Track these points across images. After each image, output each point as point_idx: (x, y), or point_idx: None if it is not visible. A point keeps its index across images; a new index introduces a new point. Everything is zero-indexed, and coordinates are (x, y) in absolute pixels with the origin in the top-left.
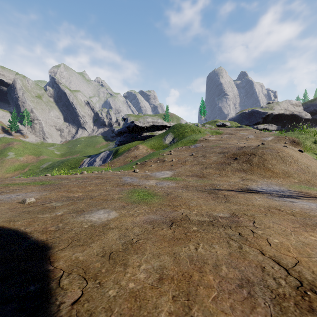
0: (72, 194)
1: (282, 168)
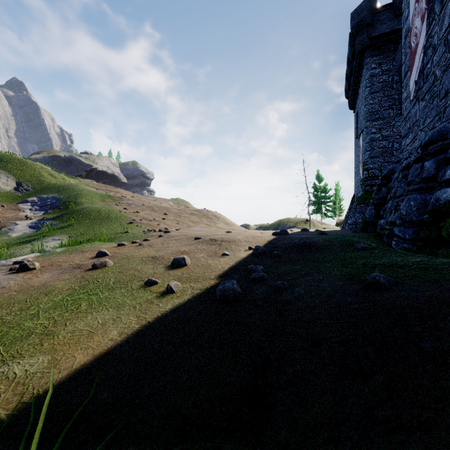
0: None
1: (235, 224)
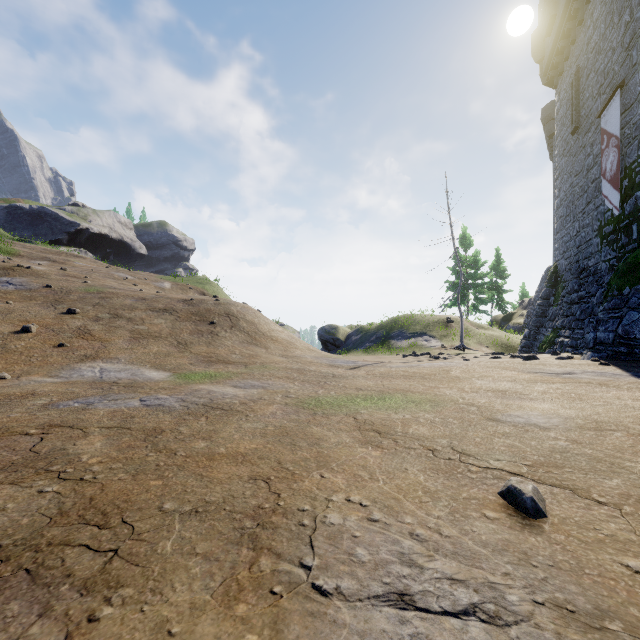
0: (360, 460)
1: (280, 336)
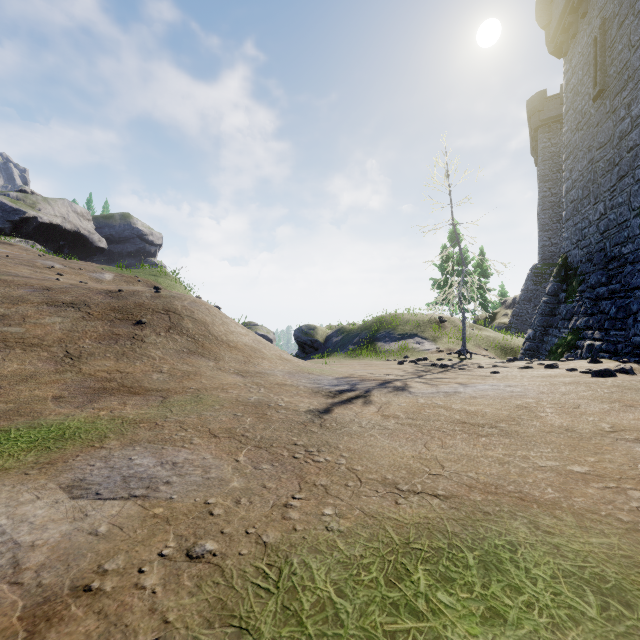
0: None
1: (241, 341)
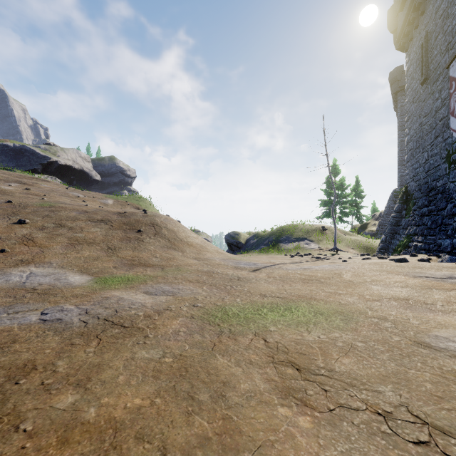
0: (287, 446)
1: (194, 241)
